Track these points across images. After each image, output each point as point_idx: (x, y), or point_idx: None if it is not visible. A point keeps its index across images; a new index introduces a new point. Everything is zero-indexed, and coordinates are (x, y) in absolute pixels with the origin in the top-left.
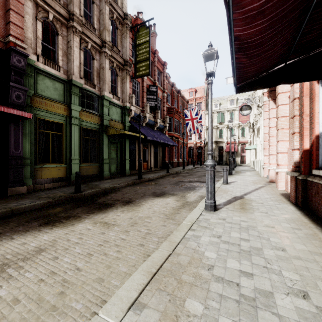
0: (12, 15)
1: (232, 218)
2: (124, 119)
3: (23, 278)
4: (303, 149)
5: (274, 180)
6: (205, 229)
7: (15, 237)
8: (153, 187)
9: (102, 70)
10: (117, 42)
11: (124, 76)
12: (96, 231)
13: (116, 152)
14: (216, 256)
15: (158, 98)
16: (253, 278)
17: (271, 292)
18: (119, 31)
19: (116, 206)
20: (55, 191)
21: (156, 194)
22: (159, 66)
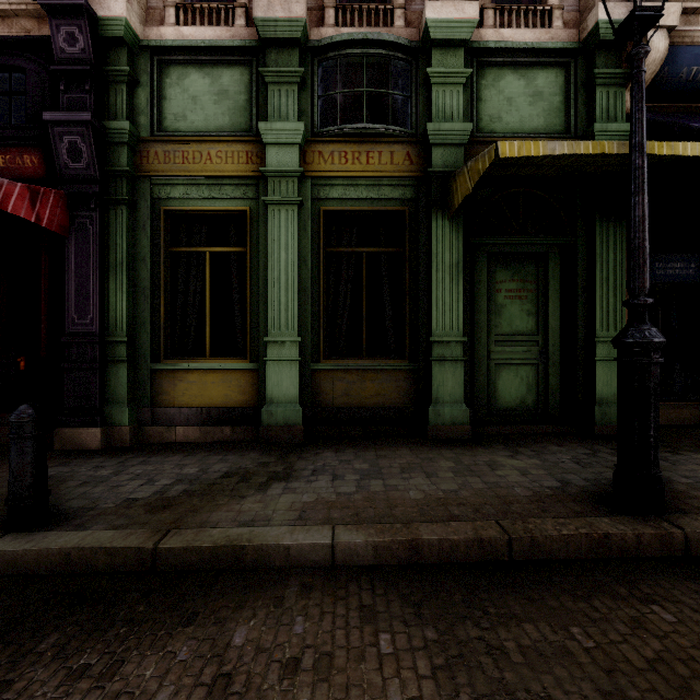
0: None
1: None
2: (586, 119)
3: None
4: None
5: None
6: None
7: None
8: None
9: None
10: None
11: None
12: None
13: (535, 302)
14: None
15: None
16: None
17: None
18: None
19: None
20: (110, 468)
21: None
22: None
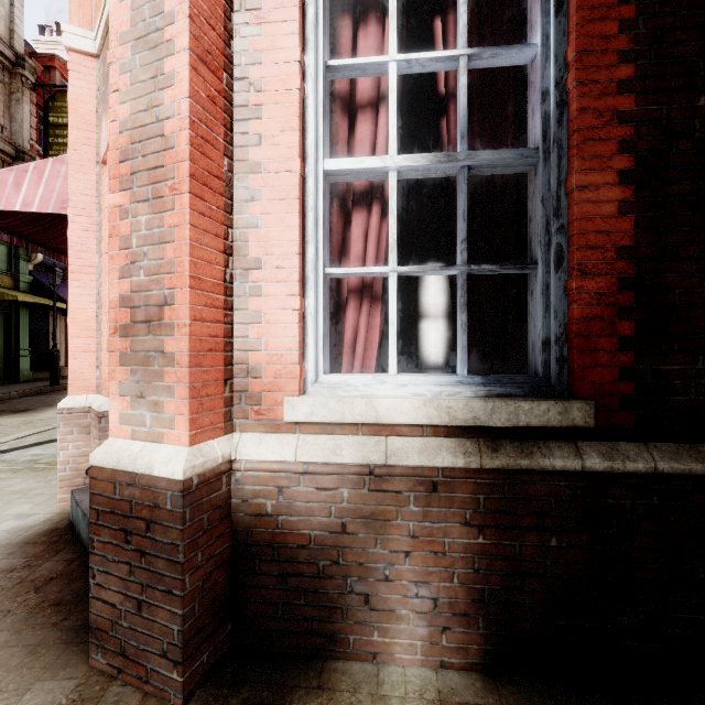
0: None
1: None
2: (15, 268)
3: None
4: None
5: None
6: None
7: None
8: None
9: None
10: None
11: None
12: None
13: None
14: None
15: None
16: None
17: None
18: (4, 85)
19: None
20: None
21: None
22: None
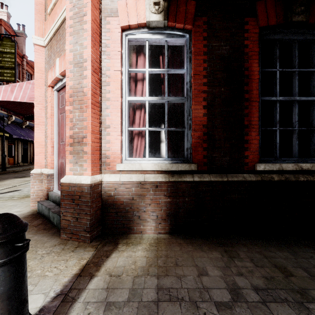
0: None
1: None
2: None
3: None
4: None
5: None
6: None
7: None
8: (17, 175)
9: None
10: None
11: None
12: None
13: None
14: None
15: None
16: None
17: None
18: None
19: None
20: None
21: (18, 177)
22: (29, 69)
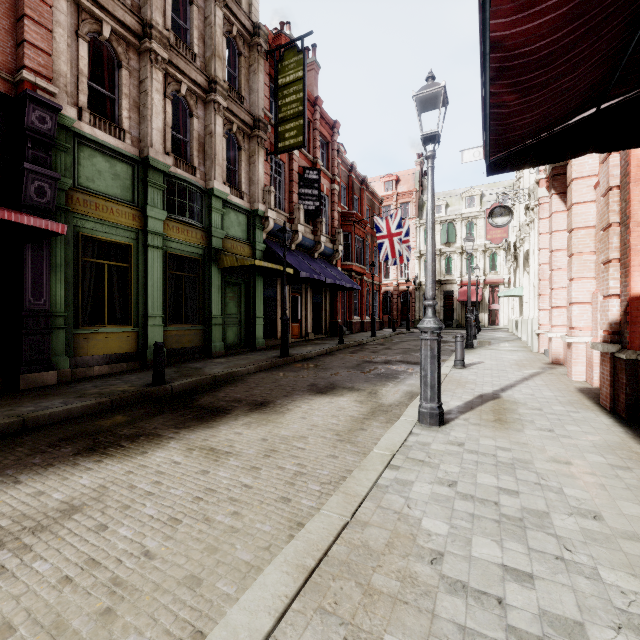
0: (28, 28)
1: (478, 441)
2: (252, 237)
3: (28, 574)
4: (629, 295)
5: (561, 360)
6: (420, 466)
7: (23, 479)
8: (312, 374)
9: (209, 137)
10: (239, 81)
11: (252, 149)
12: (191, 468)
13: (237, 302)
14: (448, 531)
15: (321, 194)
16: (535, 586)
17: (580, 622)
18: (244, 60)
19: (235, 413)
20: (113, 381)
21: (317, 389)
22: (324, 130)
